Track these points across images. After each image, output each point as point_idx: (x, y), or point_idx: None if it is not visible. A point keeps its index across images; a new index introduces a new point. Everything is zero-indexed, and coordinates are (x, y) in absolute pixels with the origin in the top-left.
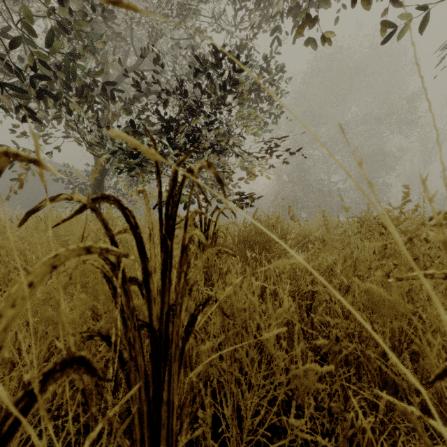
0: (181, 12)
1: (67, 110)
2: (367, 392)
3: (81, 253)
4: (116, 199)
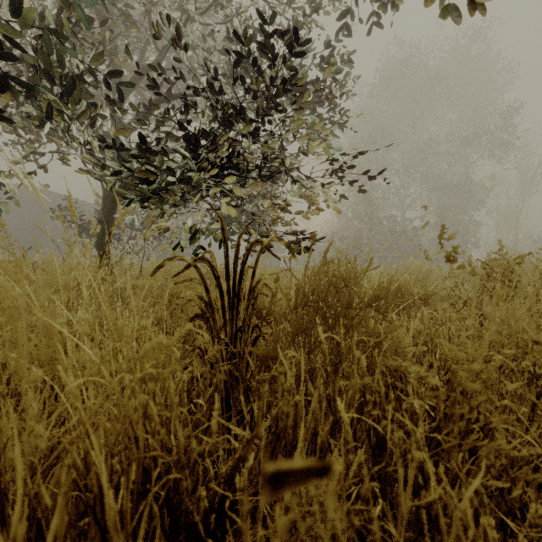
0: None
1: (49, 110)
2: None
3: None
4: None
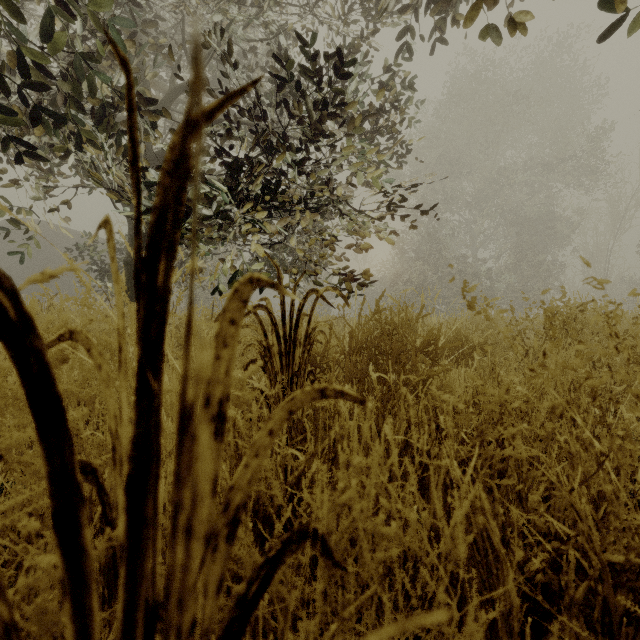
0: None
1: (78, 142)
2: None
3: None
4: None
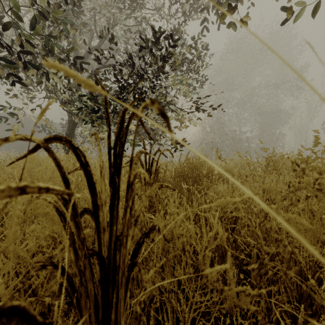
0: (131, 6)
1: (46, 77)
2: (286, 305)
3: (14, 192)
4: (67, 139)
